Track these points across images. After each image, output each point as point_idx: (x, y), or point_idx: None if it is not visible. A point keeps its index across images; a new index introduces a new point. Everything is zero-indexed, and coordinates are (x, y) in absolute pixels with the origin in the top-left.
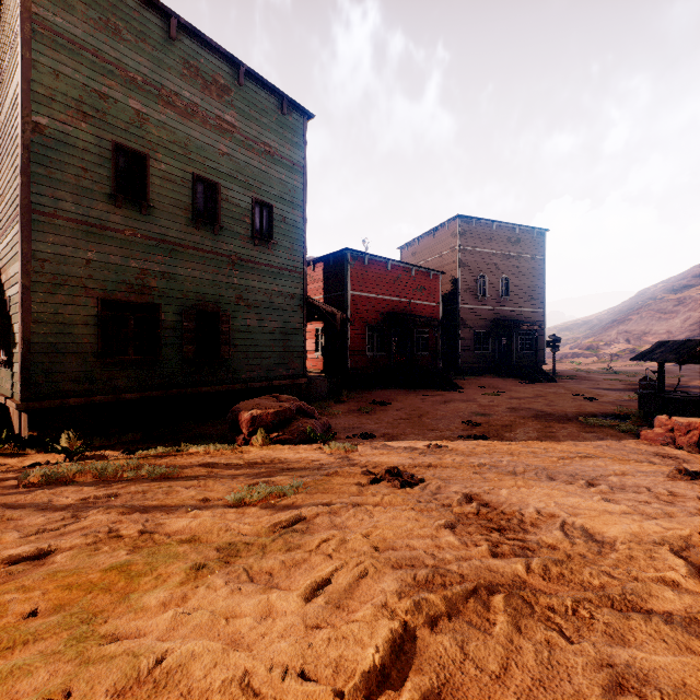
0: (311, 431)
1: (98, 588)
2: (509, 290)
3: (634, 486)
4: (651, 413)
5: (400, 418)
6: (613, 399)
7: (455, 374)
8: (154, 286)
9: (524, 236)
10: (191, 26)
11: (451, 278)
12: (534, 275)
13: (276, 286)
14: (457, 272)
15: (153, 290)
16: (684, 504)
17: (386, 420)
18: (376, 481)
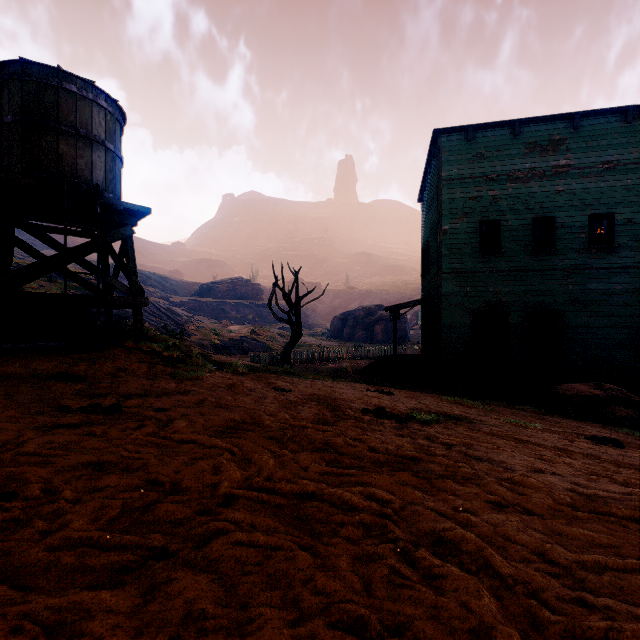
0: (611, 416)
1: (452, 418)
2: None
3: None
4: None
5: None
6: None
7: None
8: (504, 300)
9: None
10: (529, 118)
11: None
12: None
13: (617, 284)
14: None
15: (503, 303)
16: None
17: None
18: (590, 439)
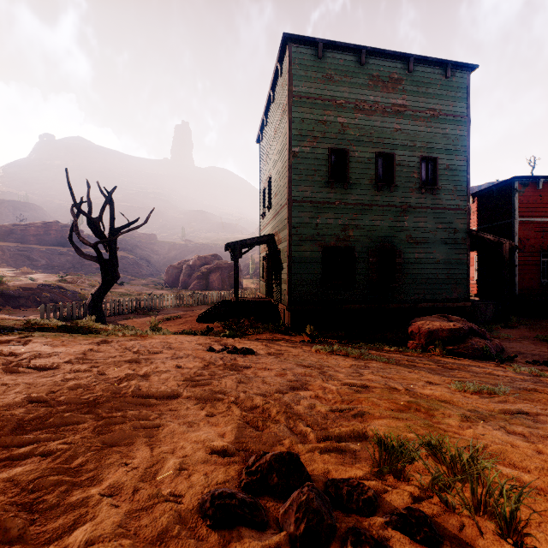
0: (487, 350)
1: (413, 409)
2: None
3: None
4: None
5: None
6: None
7: None
8: (351, 235)
9: None
10: (375, 49)
11: None
12: None
13: (439, 224)
14: None
15: (350, 238)
16: None
17: None
18: None
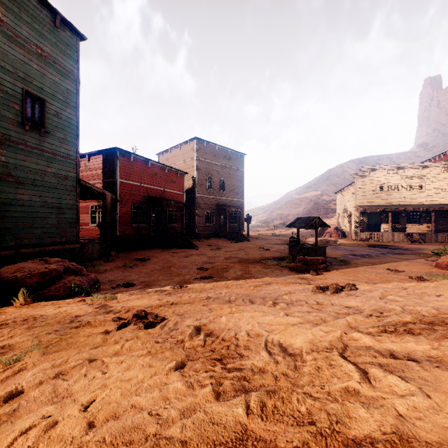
0: (76, 286)
1: None
2: (225, 187)
3: (298, 300)
4: (294, 256)
5: (156, 269)
6: (277, 249)
7: (194, 238)
8: None
9: (233, 156)
10: None
11: (191, 177)
12: (238, 179)
13: (49, 167)
14: (195, 173)
15: None
16: (326, 310)
17: (145, 271)
18: (124, 326)
